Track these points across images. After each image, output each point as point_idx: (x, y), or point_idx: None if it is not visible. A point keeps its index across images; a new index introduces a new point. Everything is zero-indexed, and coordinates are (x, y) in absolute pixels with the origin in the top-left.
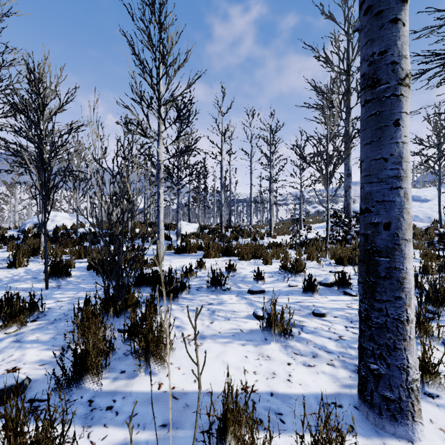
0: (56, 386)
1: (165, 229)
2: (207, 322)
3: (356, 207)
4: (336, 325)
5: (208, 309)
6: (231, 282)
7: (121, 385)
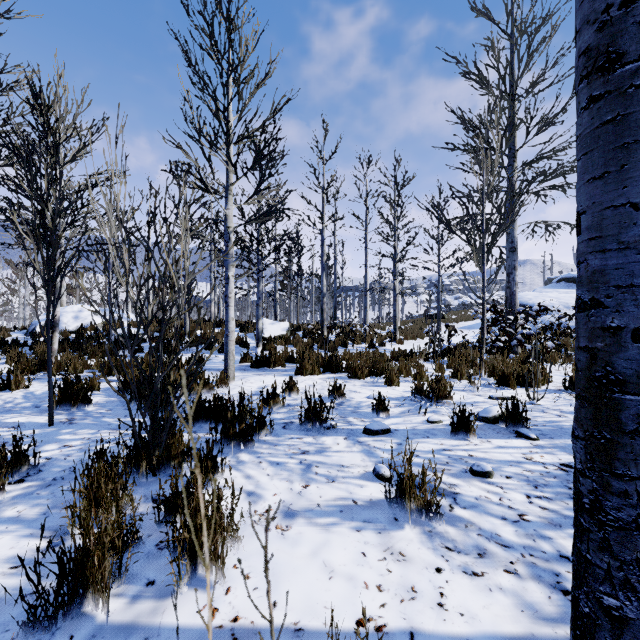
0: (26, 618)
1: (239, 331)
2: (298, 486)
3: (521, 298)
4: (512, 492)
5: (301, 462)
6: (338, 415)
7: (144, 612)
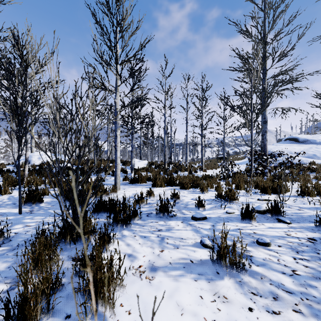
0: None
1: (122, 165)
2: (157, 251)
3: None
4: (284, 255)
5: (158, 236)
6: (176, 209)
7: None
